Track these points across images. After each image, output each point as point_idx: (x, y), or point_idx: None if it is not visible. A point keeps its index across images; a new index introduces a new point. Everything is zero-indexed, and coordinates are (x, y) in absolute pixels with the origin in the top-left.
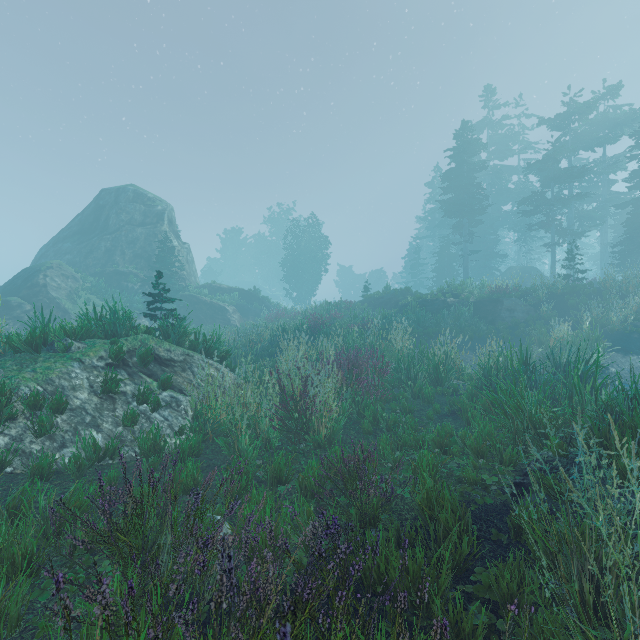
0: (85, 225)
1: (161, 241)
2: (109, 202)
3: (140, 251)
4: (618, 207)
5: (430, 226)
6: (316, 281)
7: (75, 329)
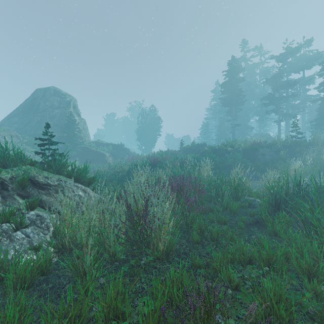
0: (26, 108)
1: (68, 116)
2: (40, 96)
3: (57, 122)
4: (313, 101)
5: (213, 112)
6: (154, 141)
7: None
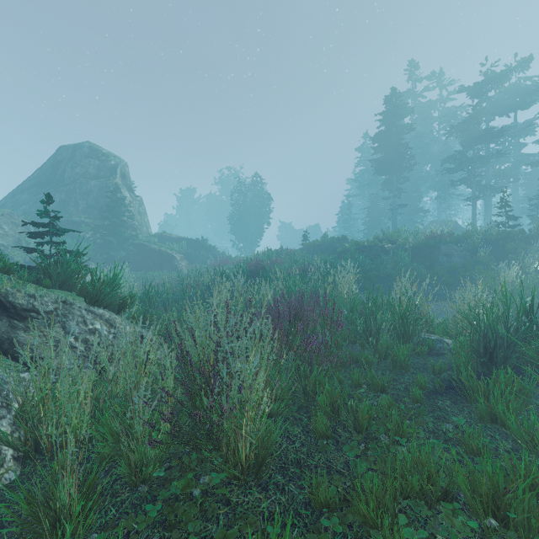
0: (43, 178)
1: (111, 191)
2: (66, 157)
3: (93, 202)
4: (533, 164)
5: (360, 186)
6: (260, 233)
7: None
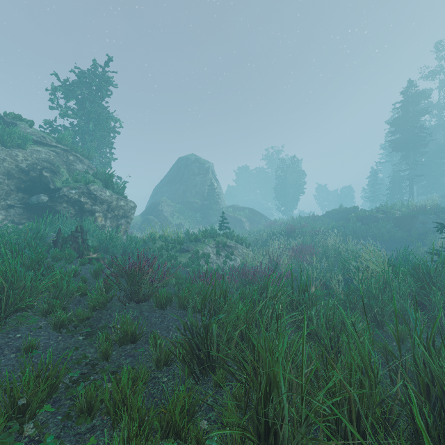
0: (172, 177)
1: (209, 185)
2: (183, 164)
3: (198, 190)
4: None
5: (388, 154)
6: (297, 199)
7: (203, 235)
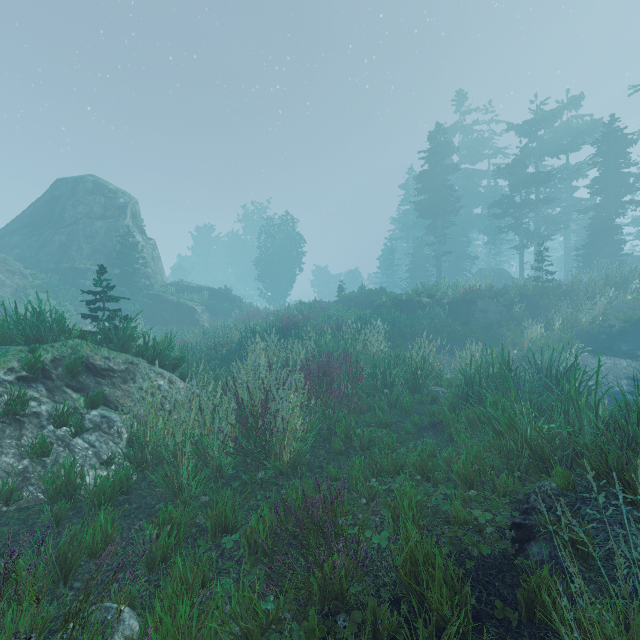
0: (37, 217)
1: (122, 236)
2: (65, 193)
3: (99, 246)
4: (581, 212)
5: (404, 227)
6: (291, 281)
7: None
